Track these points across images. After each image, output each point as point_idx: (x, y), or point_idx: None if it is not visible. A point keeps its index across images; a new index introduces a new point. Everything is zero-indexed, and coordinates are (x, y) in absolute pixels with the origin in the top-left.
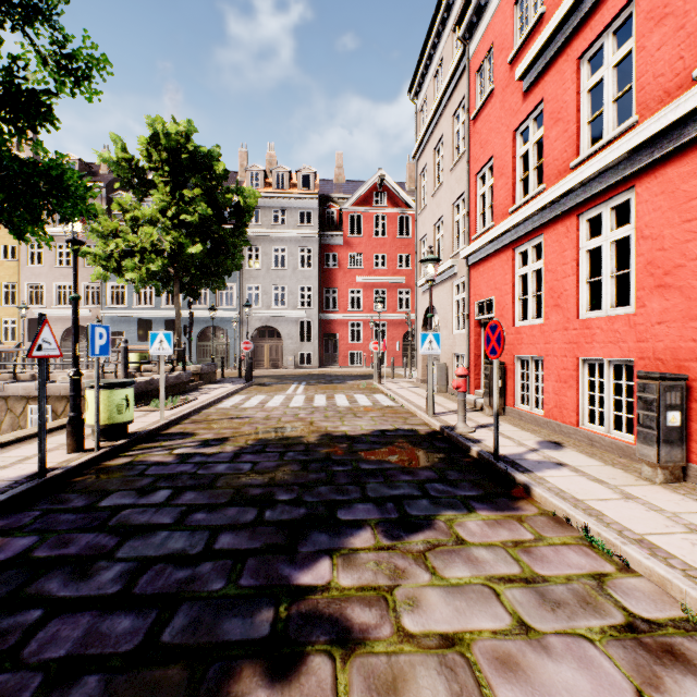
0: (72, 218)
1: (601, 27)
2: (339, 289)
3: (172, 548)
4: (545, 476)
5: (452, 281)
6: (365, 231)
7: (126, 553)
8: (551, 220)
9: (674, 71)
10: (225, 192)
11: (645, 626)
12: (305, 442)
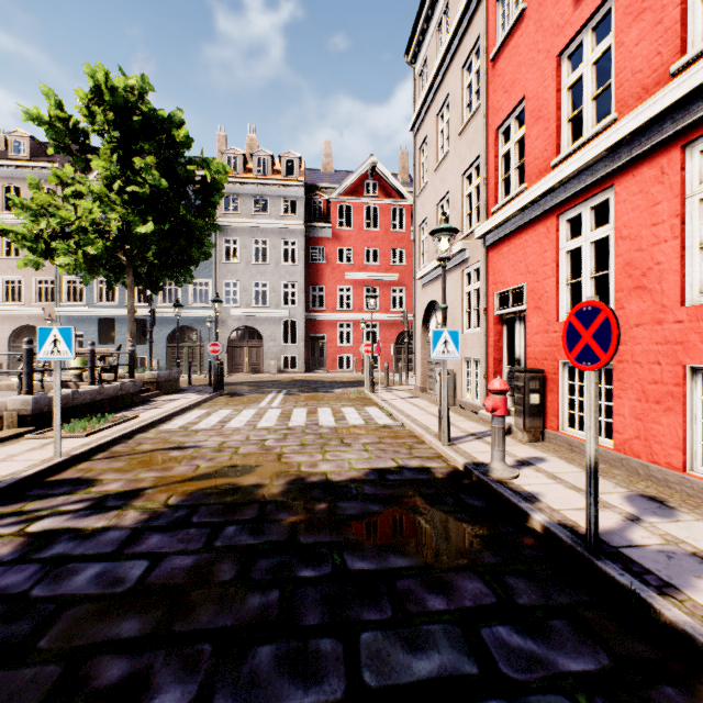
0: None
1: None
2: (326, 286)
3: None
4: None
5: (461, 269)
6: (355, 223)
7: None
8: (629, 163)
9: None
10: (188, 163)
11: None
12: (261, 499)
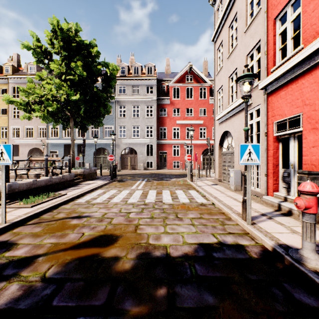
0: None
1: None
2: (167, 127)
3: None
4: None
5: None
6: (181, 96)
7: None
8: None
9: None
10: (98, 65)
11: None
12: (114, 276)
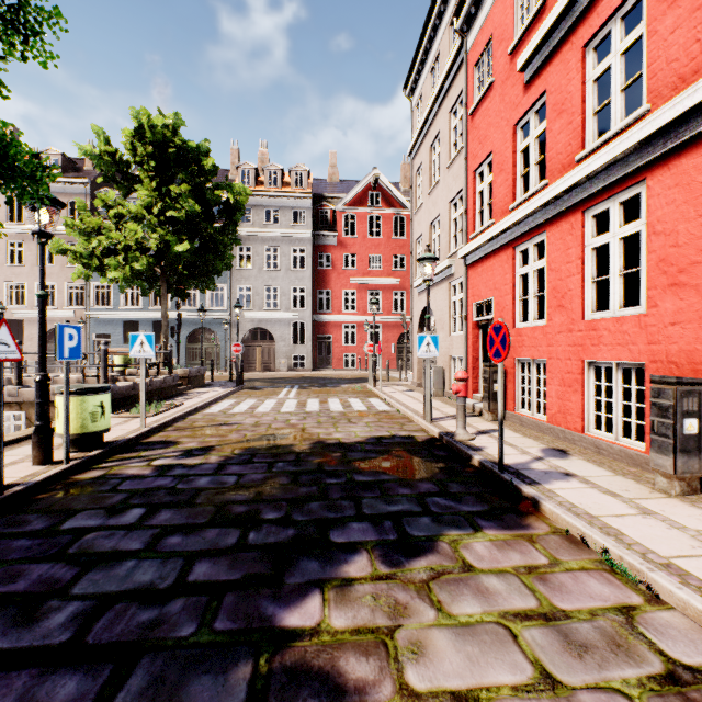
0: (20, 199)
1: (609, 12)
2: (333, 290)
3: (139, 581)
4: (553, 488)
5: (449, 282)
6: (359, 231)
7: (84, 589)
8: (554, 217)
9: (690, 55)
10: (215, 188)
11: (688, 676)
12: (296, 451)
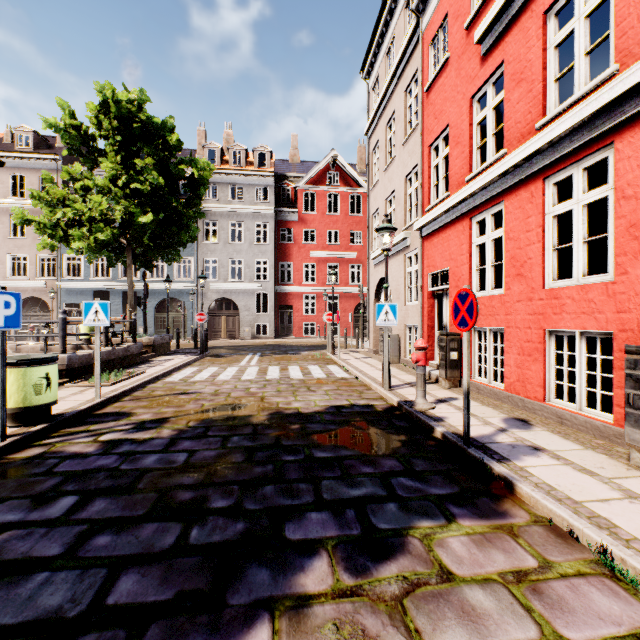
0: None
1: None
2: (294, 263)
3: (43, 606)
4: (525, 466)
5: (404, 253)
6: (319, 208)
7: None
8: (513, 186)
9: None
10: (179, 163)
11: None
12: (253, 423)
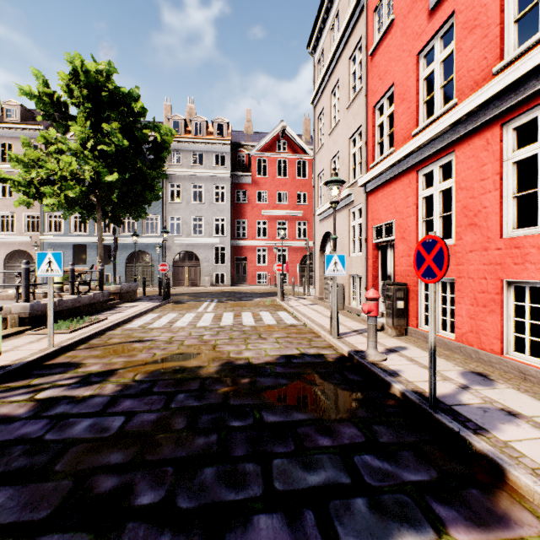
0: None
1: None
2: (248, 220)
3: None
4: (509, 440)
5: (349, 209)
6: (269, 172)
7: None
8: (465, 135)
9: None
10: (143, 128)
11: None
12: (202, 376)
